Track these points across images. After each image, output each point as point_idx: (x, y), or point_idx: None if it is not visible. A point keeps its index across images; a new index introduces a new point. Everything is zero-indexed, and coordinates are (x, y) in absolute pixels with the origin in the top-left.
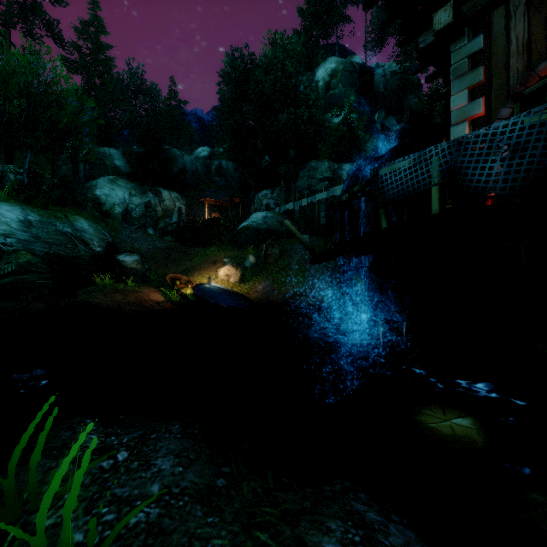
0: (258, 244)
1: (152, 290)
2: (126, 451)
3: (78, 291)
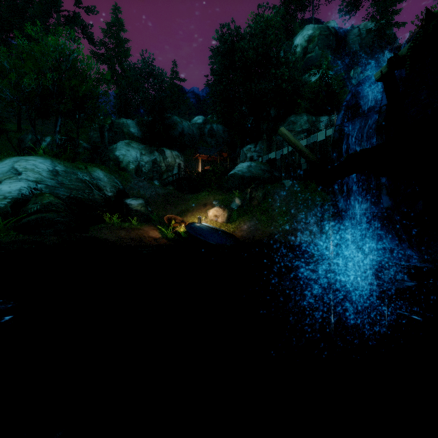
0: (243, 189)
1: (151, 228)
2: None
3: (90, 228)
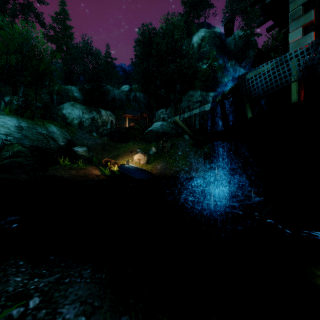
0: (157, 141)
1: (93, 168)
2: (39, 297)
3: (49, 168)
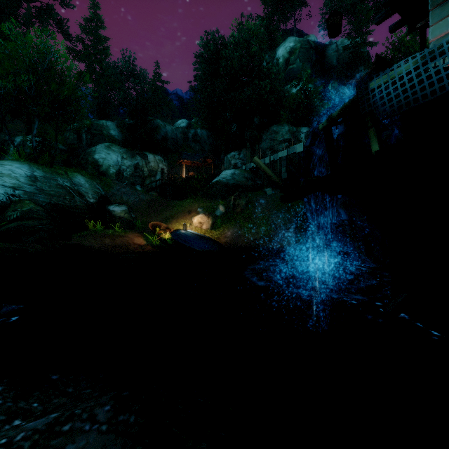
0: (227, 196)
1: (136, 235)
2: None
3: (73, 235)
